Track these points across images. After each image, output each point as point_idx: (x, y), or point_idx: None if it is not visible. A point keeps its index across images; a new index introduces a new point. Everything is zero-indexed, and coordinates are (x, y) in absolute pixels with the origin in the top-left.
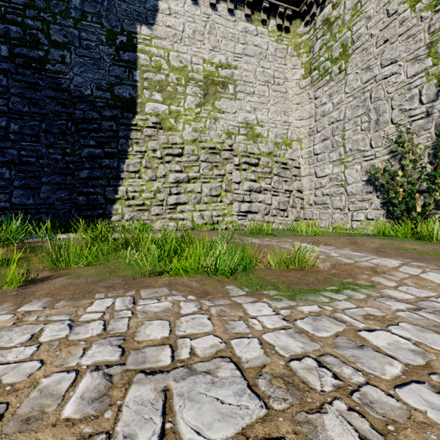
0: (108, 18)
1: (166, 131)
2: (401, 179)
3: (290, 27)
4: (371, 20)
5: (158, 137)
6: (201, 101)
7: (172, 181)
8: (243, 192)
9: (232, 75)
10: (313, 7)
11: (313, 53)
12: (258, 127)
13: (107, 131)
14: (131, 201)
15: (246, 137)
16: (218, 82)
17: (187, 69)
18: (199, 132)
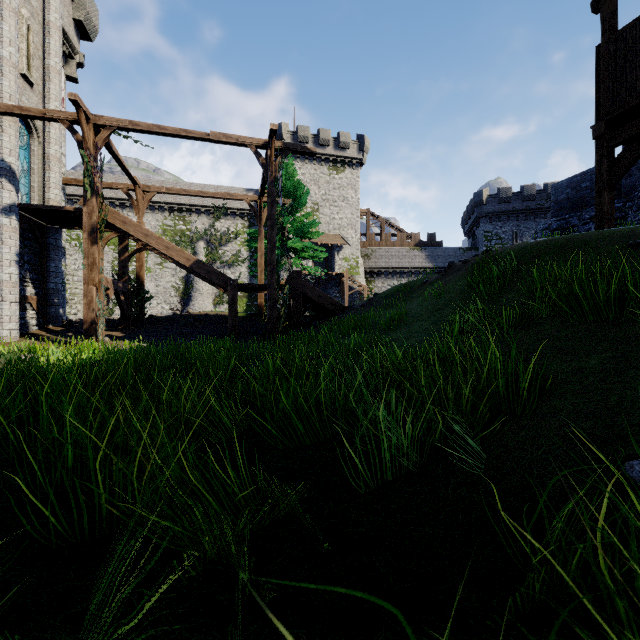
0: None
1: None
2: None
3: None
4: None
5: None
6: None
7: None
8: None
9: None
10: None
11: None
12: None
13: None
14: None
15: None
16: None
17: None
18: None
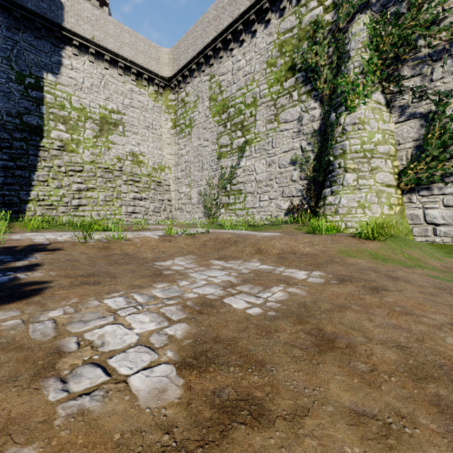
0: (18, 63)
1: (69, 153)
2: (209, 198)
3: (164, 93)
4: (200, 114)
5: (62, 157)
6: (98, 134)
7: (75, 189)
8: (129, 200)
9: (122, 119)
10: (177, 88)
11: (177, 116)
12: (141, 156)
13: (18, 149)
14: (42, 202)
15: (132, 162)
16: (111, 122)
17: (86, 110)
18: (96, 156)
